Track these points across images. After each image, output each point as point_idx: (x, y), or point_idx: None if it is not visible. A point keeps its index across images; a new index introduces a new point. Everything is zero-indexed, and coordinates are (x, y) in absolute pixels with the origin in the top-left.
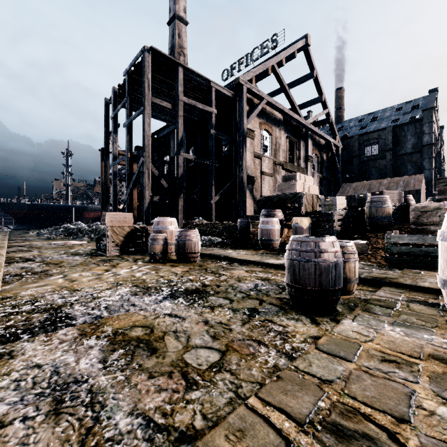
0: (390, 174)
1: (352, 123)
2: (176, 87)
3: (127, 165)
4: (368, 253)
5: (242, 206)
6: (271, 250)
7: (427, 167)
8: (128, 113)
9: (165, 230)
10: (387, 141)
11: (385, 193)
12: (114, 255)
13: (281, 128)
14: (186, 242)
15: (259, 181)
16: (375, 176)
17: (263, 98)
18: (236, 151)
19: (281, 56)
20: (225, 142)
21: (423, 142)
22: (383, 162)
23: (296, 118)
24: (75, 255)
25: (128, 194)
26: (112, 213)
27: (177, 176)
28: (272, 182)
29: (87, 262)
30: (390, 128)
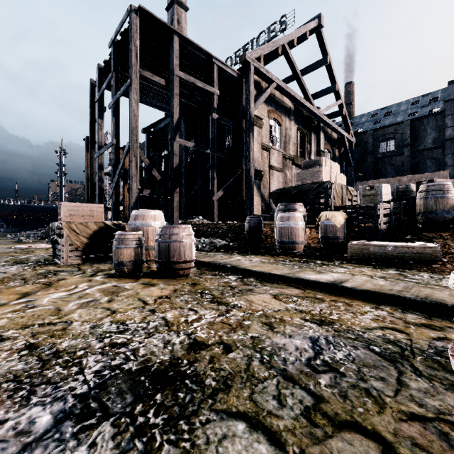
0: (408, 171)
1: (364, 118)
2: (171, 60)
3: (112, 153)
4: (443, 261)
5: (248, 204)
6: (293, 256)
7: (449, 164)
8: (113, 91)
9: (145, 227)
10: (404, 136)
11: (436, 182)
12: (71, 264)
13: (292, 118)
14: (172, 244)
15: (267, 176)
16: (391, 174)
17: (273, 80)
18: (242, 140)
19: (292, 35)
20: (228, 132)
21: (445, 136)
22: (400, 159)
23: (308, 106)
24: (17, 263)
25: (114, 188)
26: (72, 204)
27: (171, 166)
28: (282, 178)
29: (14, 277)
30: (407, 122)
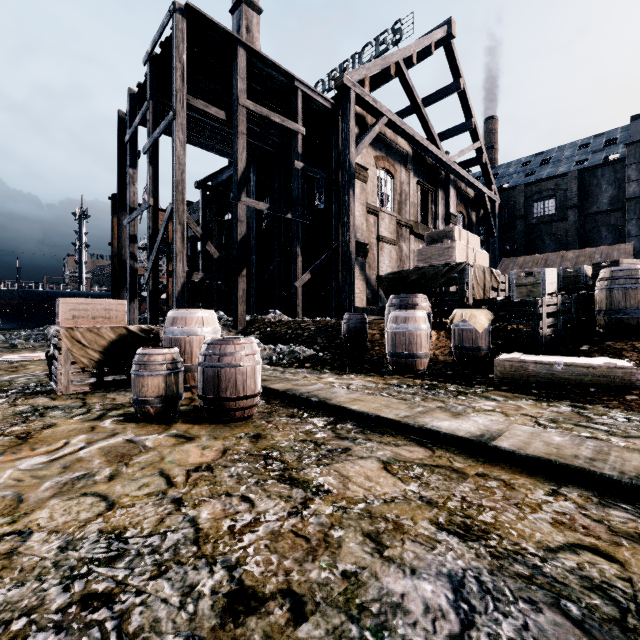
0: (575, 244)
1: (511, 168)
2: (234, 83)
3: (149, 219)
4: None
5: (347, 291)
6: (413, 376)
7: (633, 233)
8: (150, 129)
9: (188, 336)
10: (569, 193)
11: (623, 263)
12: (73, 394)
13: (410, 167)
14: (223, 370)
15: (375, 251)
16: (550, 247)
17: (382, 113)
18: (338, 200)
19: (410, 48)
20: (319, 188)
21: (628, 193)
22: (562, 225)
23: (433, 151)
24: None
25: (150, 270)
26: (76, 300)
27: (235, 238)
28: (395, 254)
29: None
30: (574, 173)
